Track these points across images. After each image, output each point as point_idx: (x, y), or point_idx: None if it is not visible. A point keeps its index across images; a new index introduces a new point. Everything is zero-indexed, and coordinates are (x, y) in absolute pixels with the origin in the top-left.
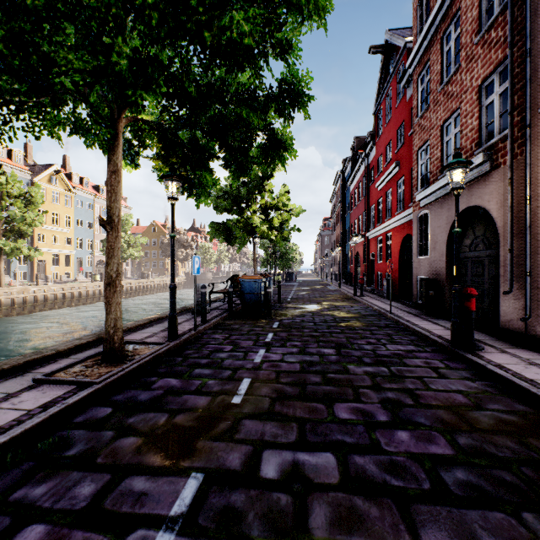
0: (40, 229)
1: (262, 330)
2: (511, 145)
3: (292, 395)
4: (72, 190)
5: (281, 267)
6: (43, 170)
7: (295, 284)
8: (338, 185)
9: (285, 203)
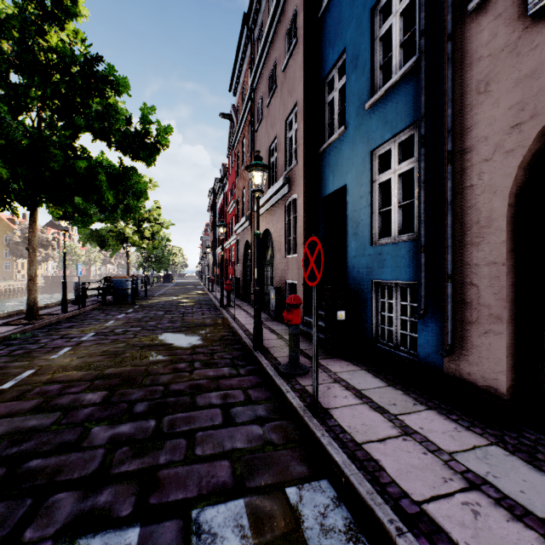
0: None
1: (127, 309)
2: (251, 216)
3: (133, 322)
4: None
5: (158, 270)
6: None
7: (170, 285)
8: (212, 199)
9: (156, 218)
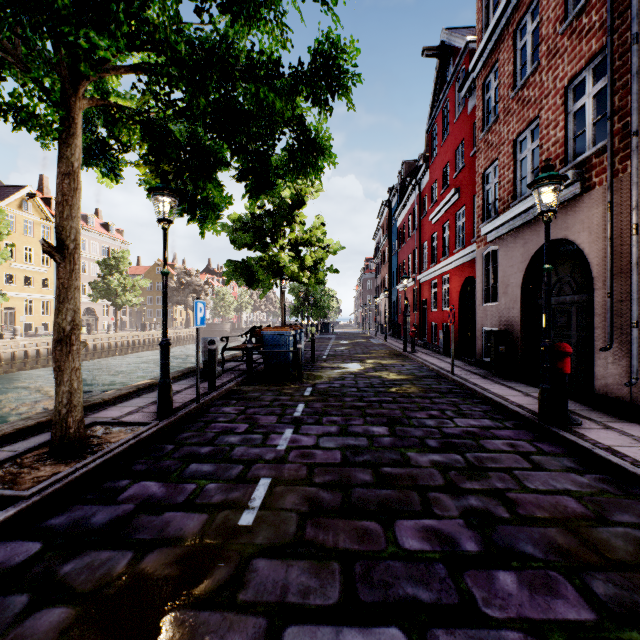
0: (8, 267)
1: (290, 399)
2: (611, 159)
3: (331, 506)
4: (52, 219)
5: (315, 317)
6: (12, 192)
7: (332, 337)
8: (383, 218)
9: (320, 238)
